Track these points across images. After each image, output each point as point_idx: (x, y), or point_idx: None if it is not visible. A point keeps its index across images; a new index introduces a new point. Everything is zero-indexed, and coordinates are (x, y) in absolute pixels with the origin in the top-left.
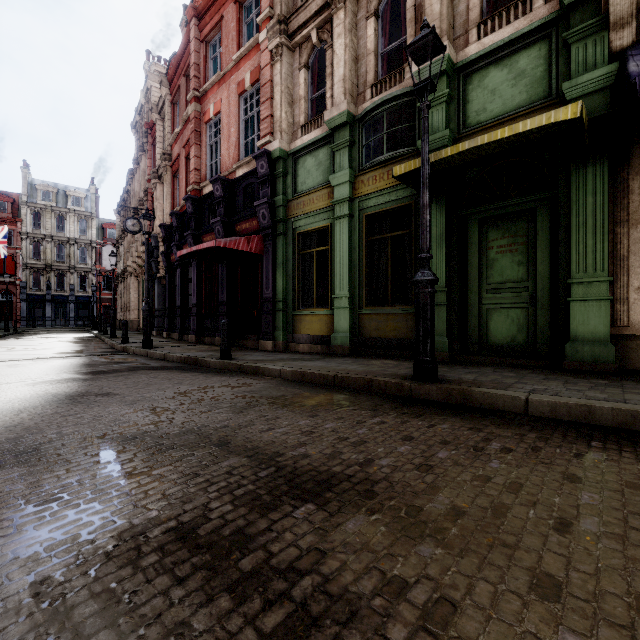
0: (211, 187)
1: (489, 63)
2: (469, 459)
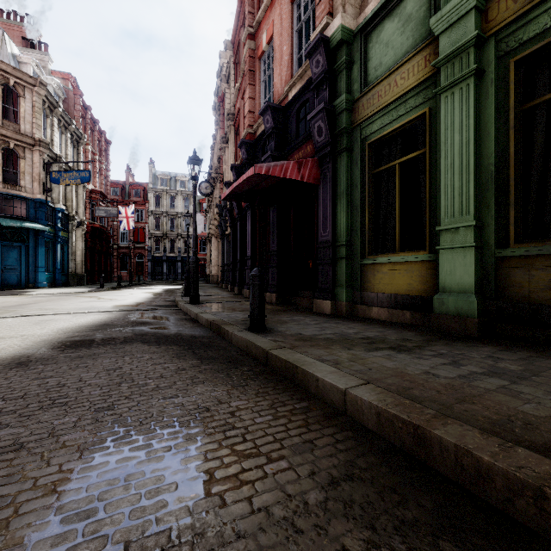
0: (264, 125)
1: None
2: None
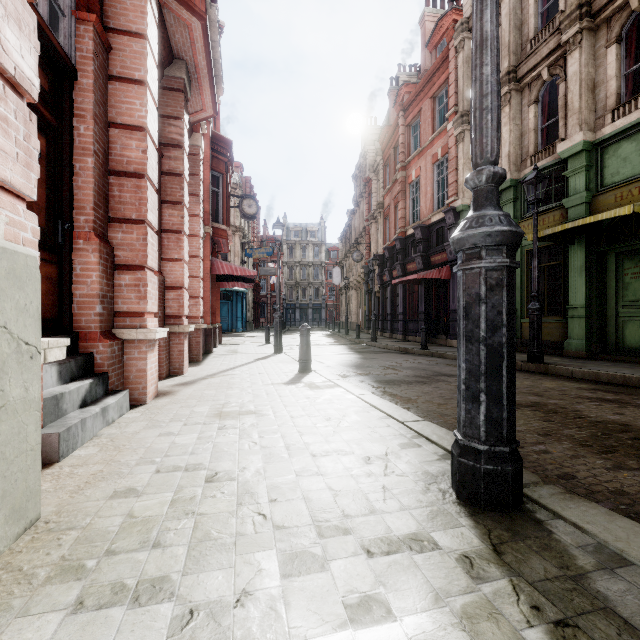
0: (413, 230)
1: (621, 139)
2: None
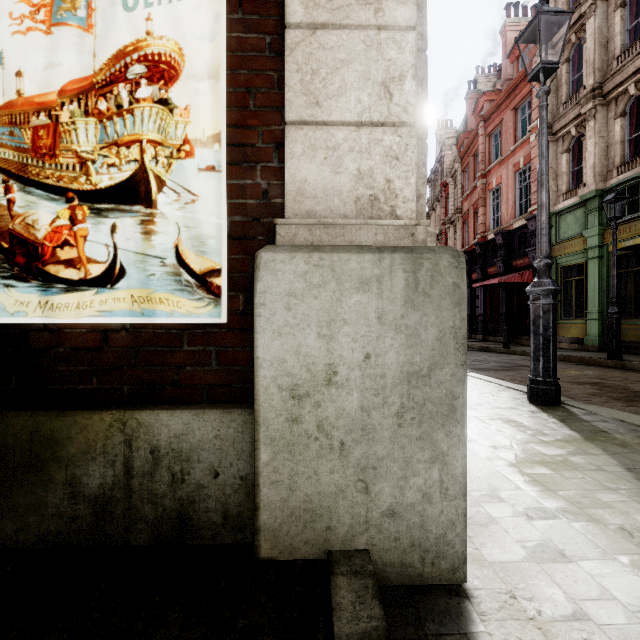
0: (493, 235)
1: None
2: (581, 369)
